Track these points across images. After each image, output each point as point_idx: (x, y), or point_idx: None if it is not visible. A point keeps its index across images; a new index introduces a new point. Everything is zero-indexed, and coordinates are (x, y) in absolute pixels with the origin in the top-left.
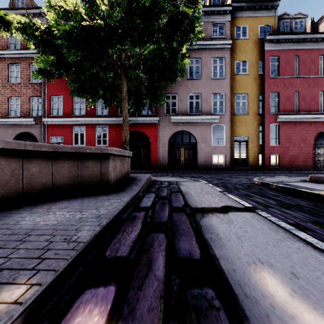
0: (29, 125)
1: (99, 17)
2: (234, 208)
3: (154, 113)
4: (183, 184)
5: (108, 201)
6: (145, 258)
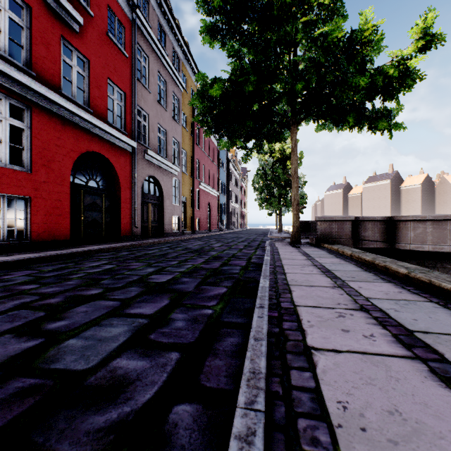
0: None
1: None
2: None
3: (126, 131)
4: None
5: None
6: None
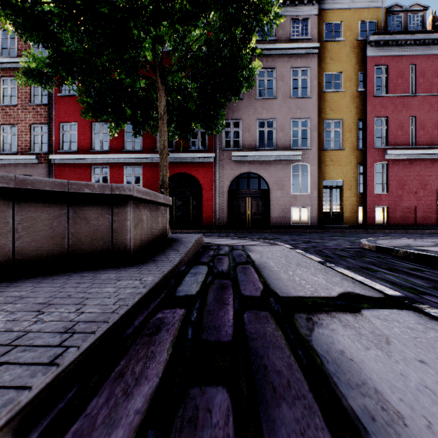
0: (29, 164)
1: None
2: (366, 300)
3: (208, 147)
4: (253, 250)
5: (115, 283)
6: None
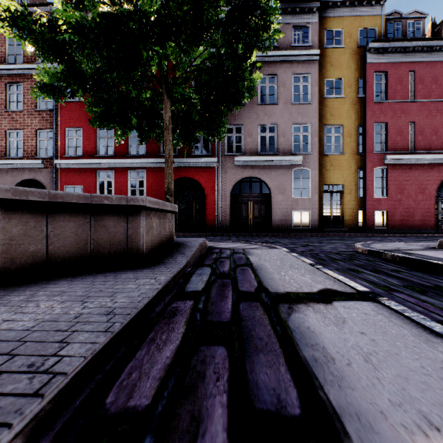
0: (35, 169)
1: (126, 0)
2: (340, 294)
3: (211, 152)
4: (252, 253)
5: (135, 281)
6: (185, 413)
